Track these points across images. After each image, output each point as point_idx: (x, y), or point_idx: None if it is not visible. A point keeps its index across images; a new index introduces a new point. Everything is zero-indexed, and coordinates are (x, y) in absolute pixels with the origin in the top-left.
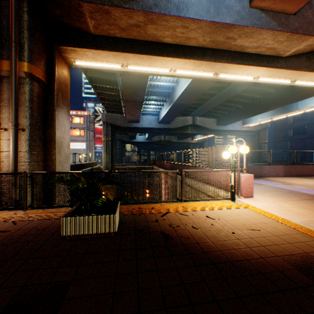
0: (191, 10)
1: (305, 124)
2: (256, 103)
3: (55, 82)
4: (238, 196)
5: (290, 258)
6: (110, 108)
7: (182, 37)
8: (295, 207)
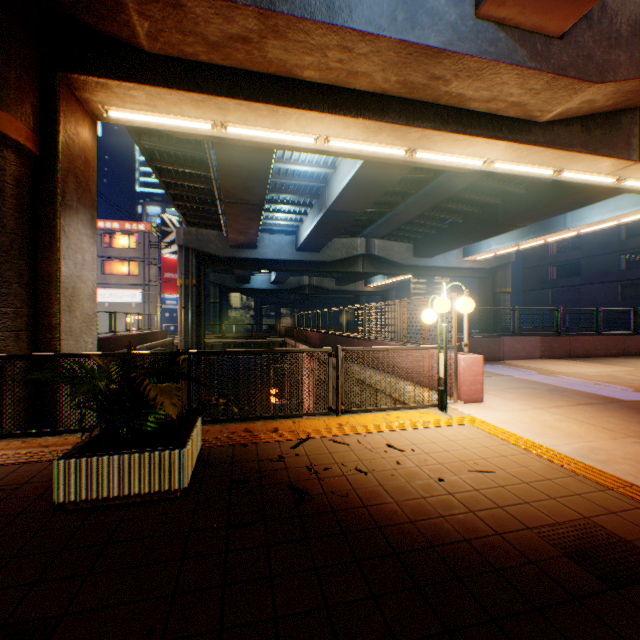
0: (357, 14)
1: (579, 257)
2: (489, 215)
3: (58, 154)
4: (452, 401)
5: (553, 533)
6: (195, 217)
7: (340, 69)
8: (563, 420)
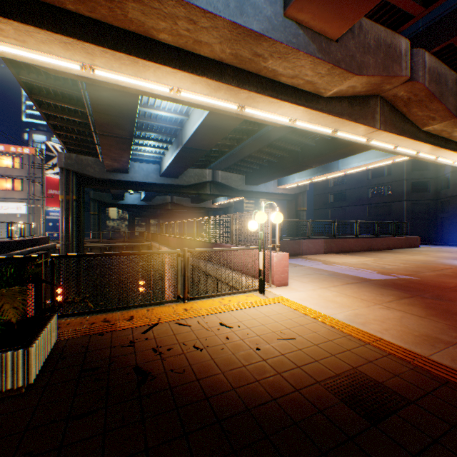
0: None
1: (346, 189)
2: (293, 158)
3: None
4: (269, 286)
5: (334, 383)
6: (75, 145)
7: (188, 37)
8: (338, 295)
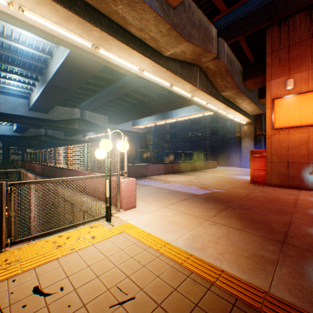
0: None
1: (176, 131)
2: (144, 106)
3: None
4: (117, 211)
5: None
6: None
7: None
8: (177, 214)
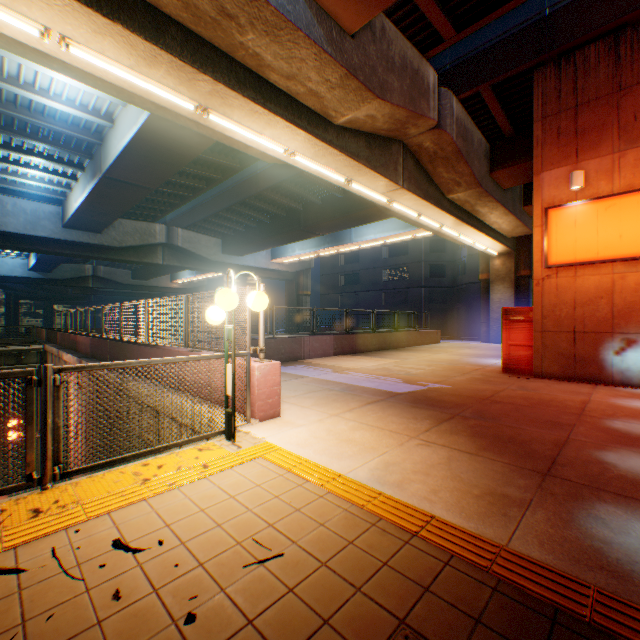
0: None
1: (360, 269)
2: (294, 219)
3: None
4: (247, 422)
5: None
6: None
7: None
8: (357, 428)
